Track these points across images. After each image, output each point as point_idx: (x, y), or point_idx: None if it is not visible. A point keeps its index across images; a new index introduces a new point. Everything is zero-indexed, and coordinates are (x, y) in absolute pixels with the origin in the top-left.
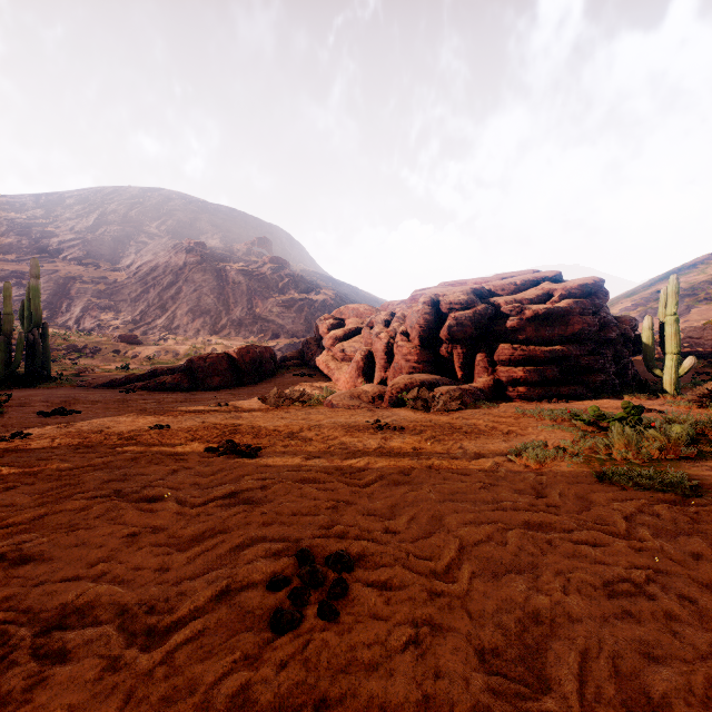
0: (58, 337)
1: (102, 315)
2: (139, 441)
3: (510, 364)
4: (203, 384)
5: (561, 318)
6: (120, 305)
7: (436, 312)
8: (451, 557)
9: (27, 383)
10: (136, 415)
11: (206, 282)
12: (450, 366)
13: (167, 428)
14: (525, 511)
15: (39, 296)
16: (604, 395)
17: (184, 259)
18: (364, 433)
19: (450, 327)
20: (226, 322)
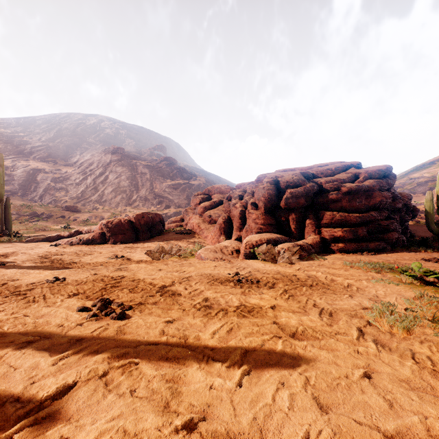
0: (24, 207)
1: (57, 193)
2: (26, 296)
3: (331, 226)
4: (110, 240)
5: (366, 193)
6: (69, 187)
7: (276, 188)
8: None
9: None
10: (46, 267)
11: (124, 172)
12: (286, 227)
13: (61, 281)
14: None
15: (1, 179)
16: (398, 248)
17: (110, 158)
18: (226, 286)
19: (287, 199)
20: (136, 197)
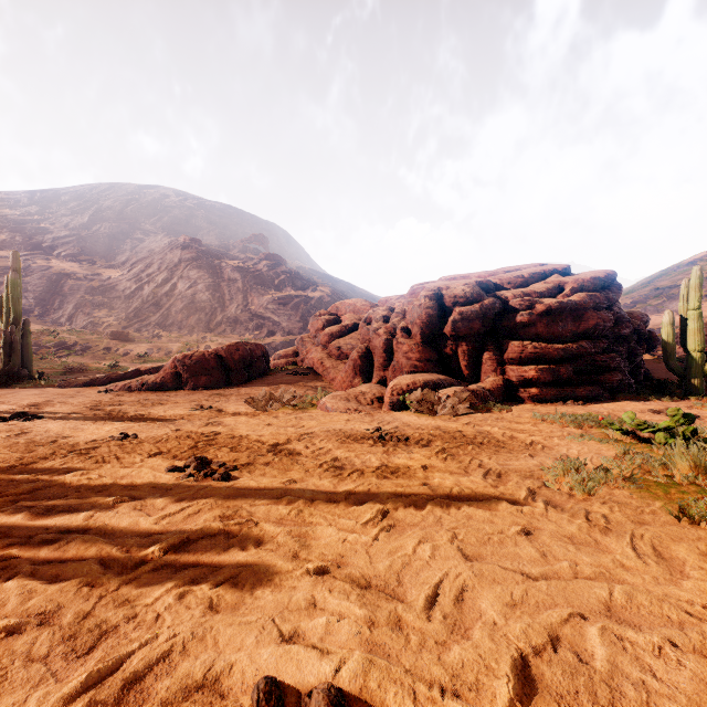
0: (47, 334)
1: (96, 312)
2: (92, 456)
3: (520, 362)
4: (188, 384)
5: (574, 313)
6: (114, 302)
7: (439, 306)
8: (515, 698)
9: (3, 382)
10: (103, 421)
11: (201, 278)
12: (454, 365)
13: (132, 439)
14: (598, 579)
15: (18, 290)
16: (621, 396)
17: (179, 256)
18: (362, 445)
19: (454, 322)
20: (221, 319)
